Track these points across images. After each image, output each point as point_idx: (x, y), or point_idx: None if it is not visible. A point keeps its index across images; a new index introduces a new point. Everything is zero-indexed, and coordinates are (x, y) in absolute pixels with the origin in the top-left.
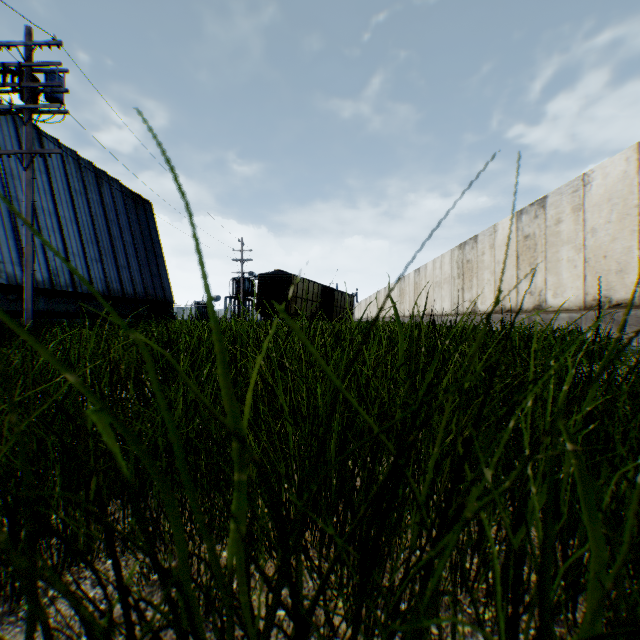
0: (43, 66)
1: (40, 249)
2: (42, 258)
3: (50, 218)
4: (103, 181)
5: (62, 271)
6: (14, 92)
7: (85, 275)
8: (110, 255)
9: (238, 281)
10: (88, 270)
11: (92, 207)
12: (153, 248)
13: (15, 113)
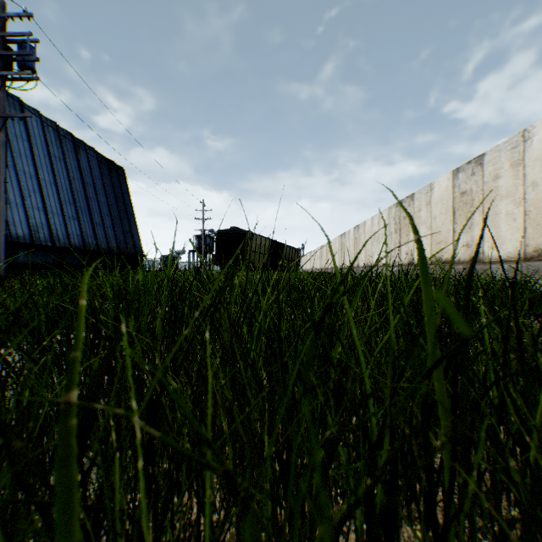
0: (15, 36)
1: (21, 207)
2: (23, 216)
3: (31, 180)
4: (80, 149)
5: (42, 227)
6: None
7: (63, 231)
8: (86, 214)
9: (200, 237)
10: (66, 227)
11: (70, 171)
12: (125, 208)
13: None
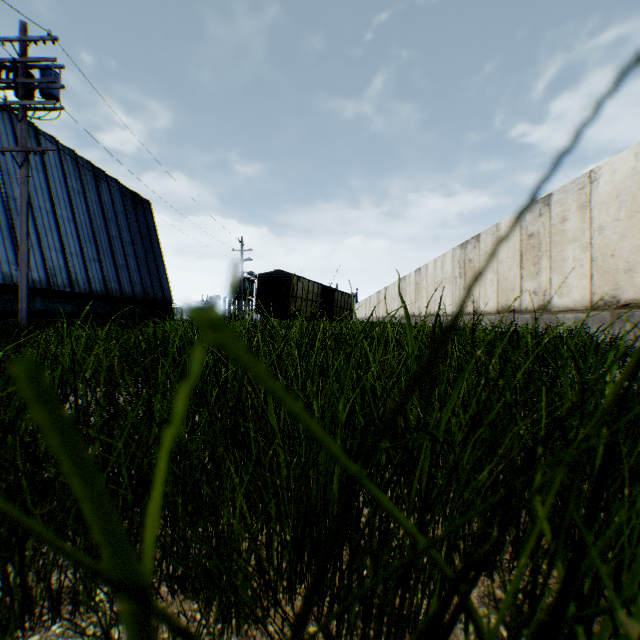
0: (38, 62)
1: (37, 248)
2: (39, 258)
3: (47, 217)
4: (101, 180)
5: (59, 271)
6: (9, 88)
7: (83, 275)
8: (108, 255)
9: (238, 281)
10: (86, 270)
11: (90, 206)
12: (152, 248)
13: (10, 110)
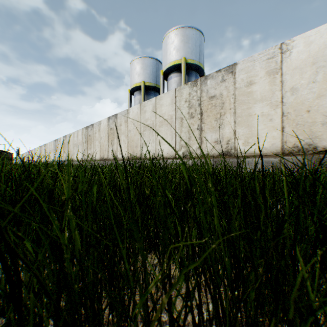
0: None
1: None
2: None
3: None
4: None
5: None
6: None
7: None
8: None
9: None
10: None
11: None
12: None
13: None
